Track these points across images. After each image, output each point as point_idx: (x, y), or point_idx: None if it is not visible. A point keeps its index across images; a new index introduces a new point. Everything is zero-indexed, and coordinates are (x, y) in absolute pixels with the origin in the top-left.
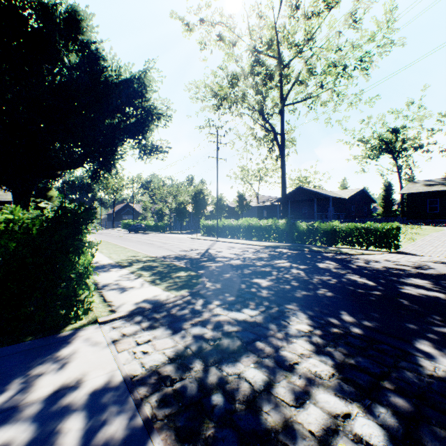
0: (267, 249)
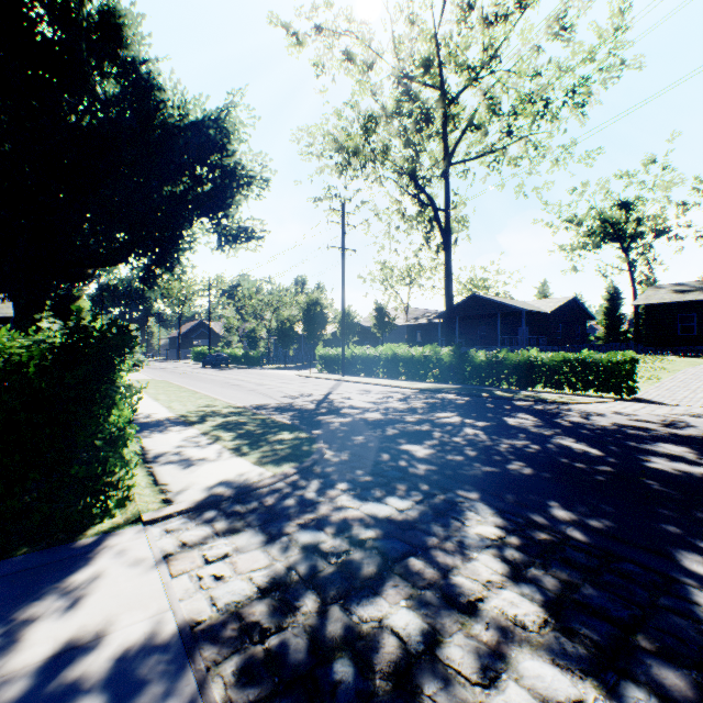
0: (422, 393)
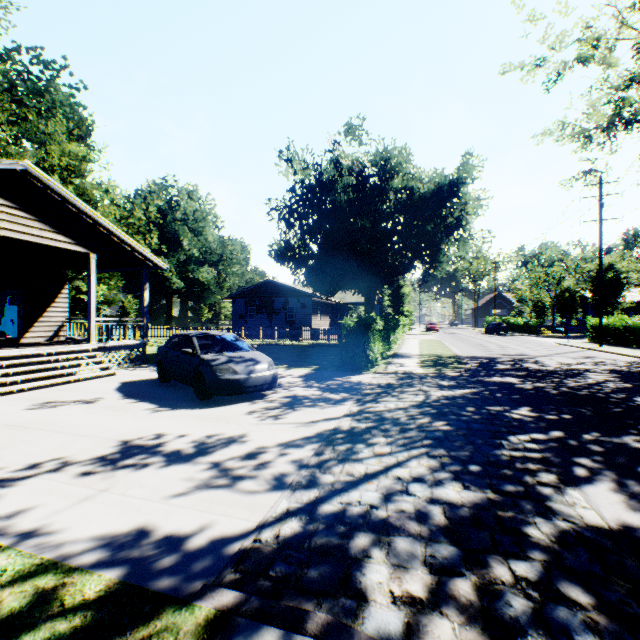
0: None
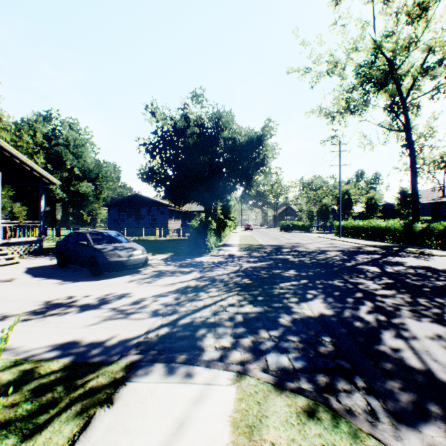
0: (359, 246)
